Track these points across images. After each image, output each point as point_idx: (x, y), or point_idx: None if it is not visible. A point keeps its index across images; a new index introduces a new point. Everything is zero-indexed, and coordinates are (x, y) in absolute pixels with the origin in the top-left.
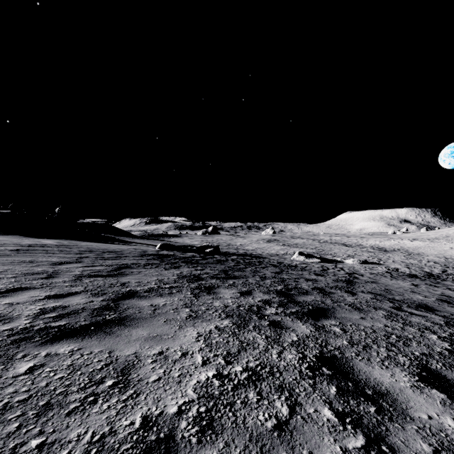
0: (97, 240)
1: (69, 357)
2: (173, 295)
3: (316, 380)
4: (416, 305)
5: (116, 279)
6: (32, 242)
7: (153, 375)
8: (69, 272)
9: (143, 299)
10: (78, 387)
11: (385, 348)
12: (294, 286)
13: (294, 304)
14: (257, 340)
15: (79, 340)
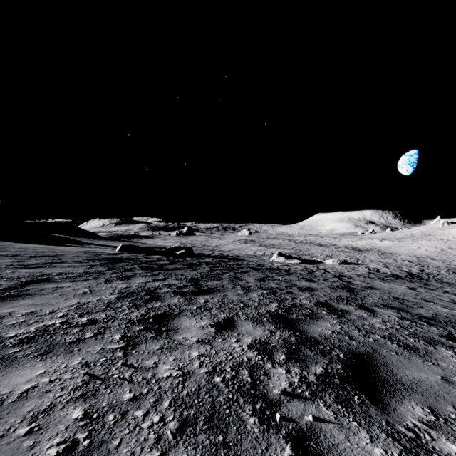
0: (43, 242)
1: None
2: (77, 348)
3: None
4: None
5: None
6: None
7: None
8: None
9: None
10: None
11: None
12: (291, 301)
13: (310, 349)
14: None
15: None
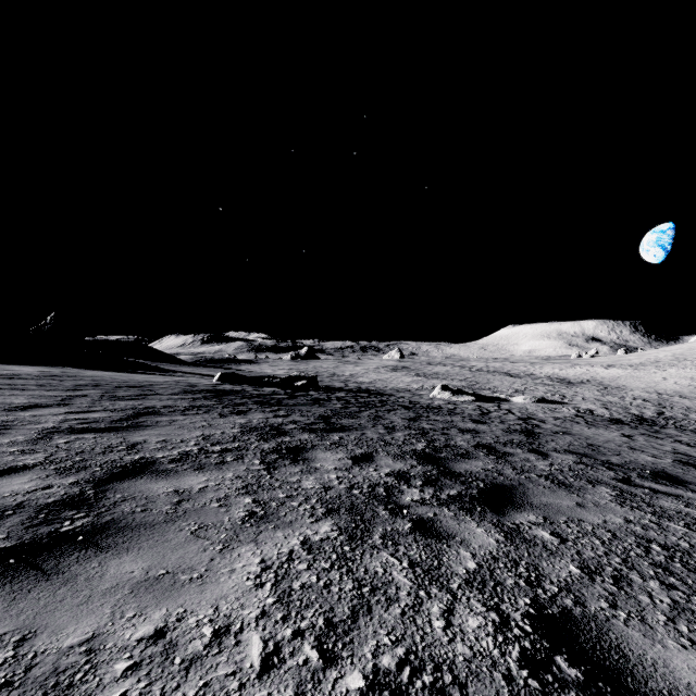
0: (115, 368)
1: None
2: (225, 467)
3: None
4: (651, 473)
5: (122, 437)
6: None
7: None
8: (35, 423)
9: (162, 478)
10: None
11: (658, 581)
12: (444, 442)
13: (451, 479)
14: (394, 576)
15: None
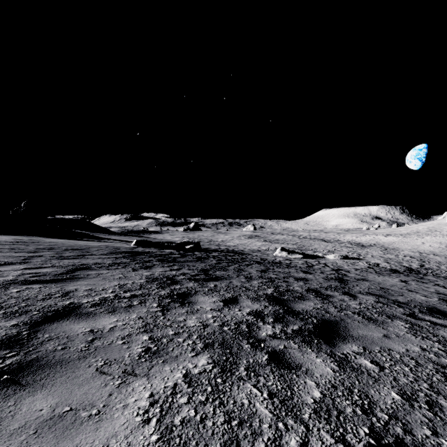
0: (66, 237)
1: None
2: (131, 309)
3: None
4: (427, 309)
5: (60, 287)
6: None
7: None
8: None
9: (83, 320)
10: None
11: None
12: (286, 288)
13: (293, 317)
14: (257, 407)
15: None
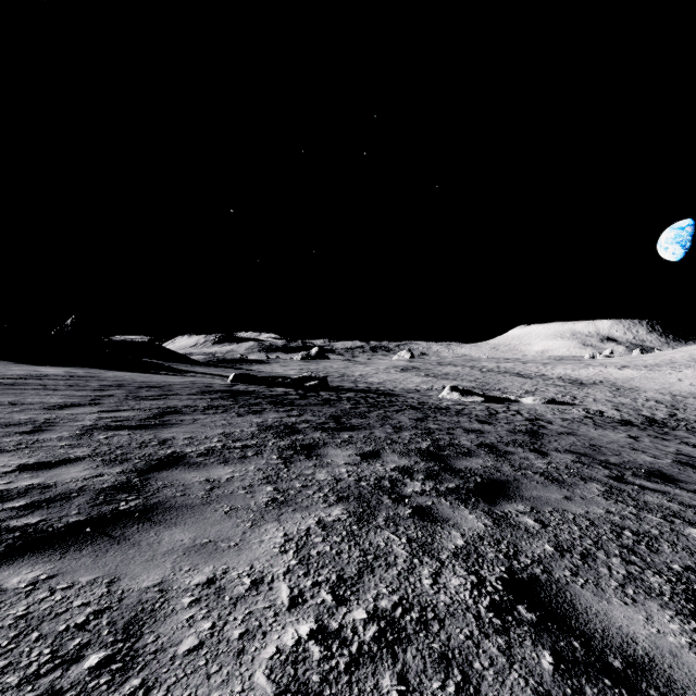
0: (134, 369)
1: (25, 598)
2: (247, 461)
3: (511, 637)
4: (646, 472)
5: (153, 434)
6: (24, 371)
7: (188, 637)
8: (74, 421)
9: (194, 469)
10: (22, 675)
11: (620, 558)
12: (448, 441)
13: (451, 474)
14: (393, 548)
15: (56, 557)
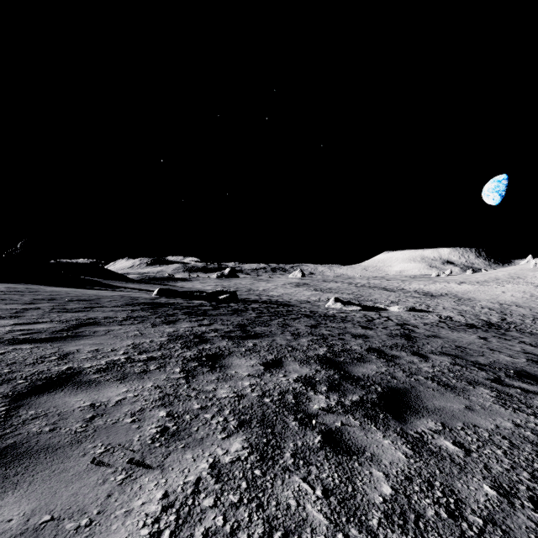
0: (73, 285)
1: None
2: (146, 376)
3: None
4: (515, 372)
5: (57, 347)
6: None
7: None
8: None
9: (82, 390)
10: None
11: None
12: (342, 347)
13: (351, 384)
14: (308, 511)
15: None
